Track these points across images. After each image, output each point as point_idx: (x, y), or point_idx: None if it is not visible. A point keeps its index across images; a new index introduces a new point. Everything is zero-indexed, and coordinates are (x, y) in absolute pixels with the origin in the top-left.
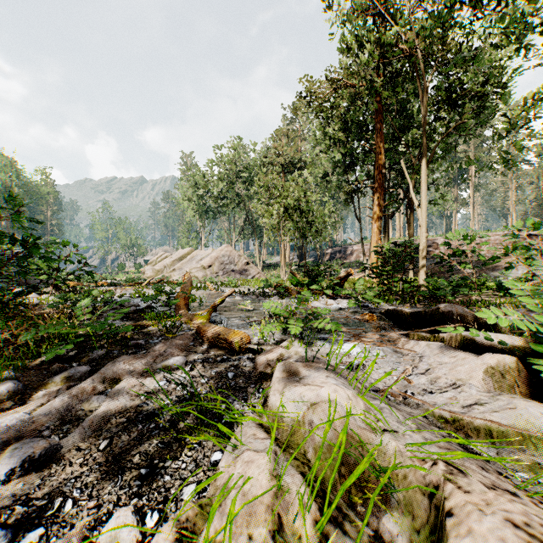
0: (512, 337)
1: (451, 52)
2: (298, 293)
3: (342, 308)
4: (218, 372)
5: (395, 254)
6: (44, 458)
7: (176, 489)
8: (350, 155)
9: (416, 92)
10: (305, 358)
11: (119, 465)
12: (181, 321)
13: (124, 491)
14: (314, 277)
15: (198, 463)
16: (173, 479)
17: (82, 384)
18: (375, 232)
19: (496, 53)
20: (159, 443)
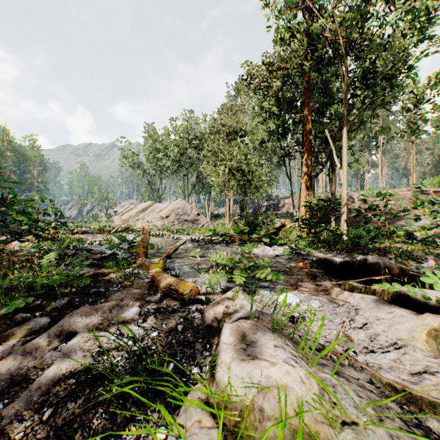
0: None
1: (368, 39)
2: (240, 240)
3: (278, 255)
4: (168, 324)
5: (322, 208)
6: None
7: None
8: (283, 126)
9: (336, 74)
10: (249, 313)
11: None
12: (139, 270)
13: None
14: (253, 227)
15: None
16: None
17: (38, 339)
18: (304, 189)
19: (405, 41)
20: (104, 412)
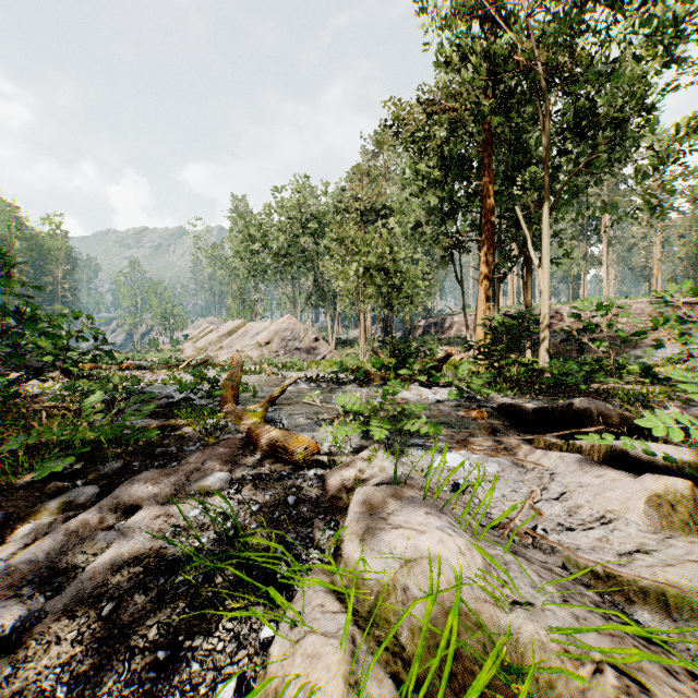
0: (679, 448)
1: (582, 65)
2: (382, 379)
3: (440, 400)
4: (274, 496)
5: (509, 328)
6: (20, 632)
7: (207, 685)
8: (450, 200)
9: (534, 118)
10: (393, 477)
11: (127, 643)
12: (227, 421)
13: (130, 689)
14: (403, 358)
15: (242, 642)
16: (204, 669)
17: (85, 515)
18: (482, 299)
19: (640, 67)
20: (188, 607)
